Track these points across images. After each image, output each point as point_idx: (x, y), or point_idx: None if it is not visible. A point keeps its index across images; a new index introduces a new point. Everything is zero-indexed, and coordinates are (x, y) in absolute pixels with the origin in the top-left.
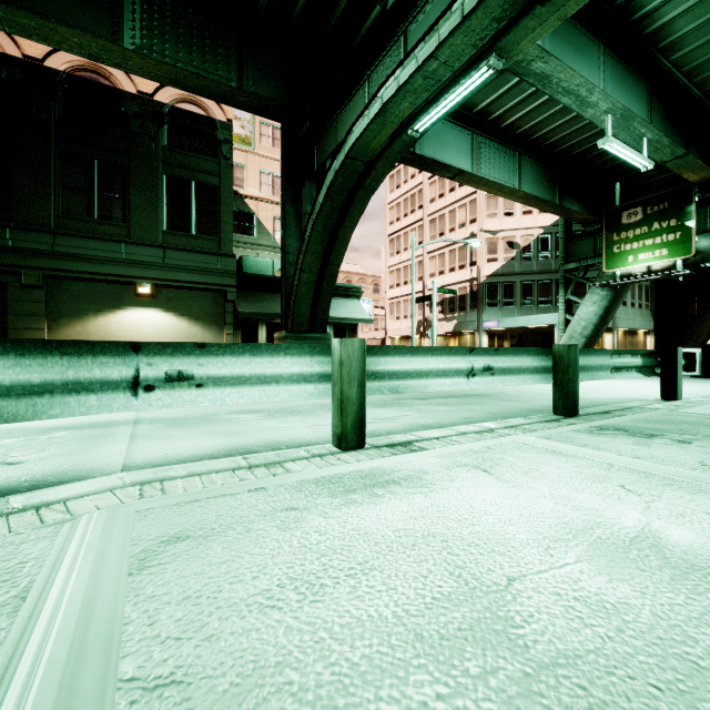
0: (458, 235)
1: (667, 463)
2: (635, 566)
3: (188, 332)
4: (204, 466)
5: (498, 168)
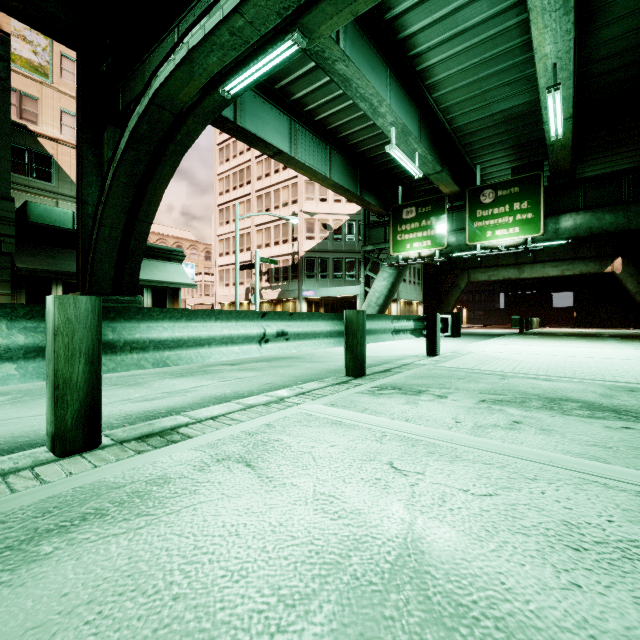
0: (282, 213)
1: (430, 423)
2: (390, 638)
3: None
4: None
5: (313, 155)
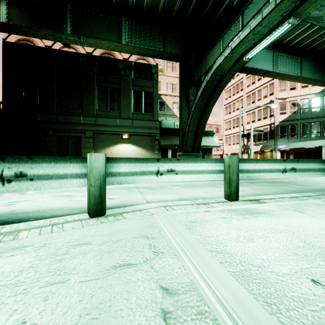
0: (263, 102)
1: None
2: None
3: (141, 153)
4: (180, 203)
5: (288, 66)
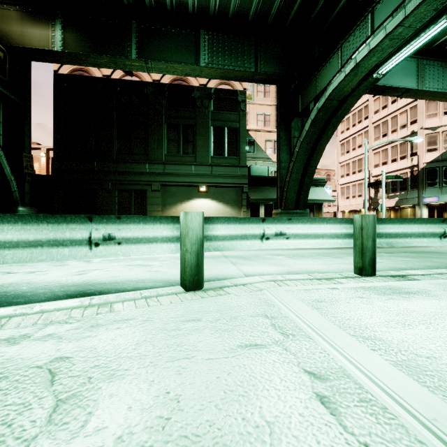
0: (399, 134)
1: None
2: None
3: (223, 211)
4: (292, 277)
5: (442, 80)
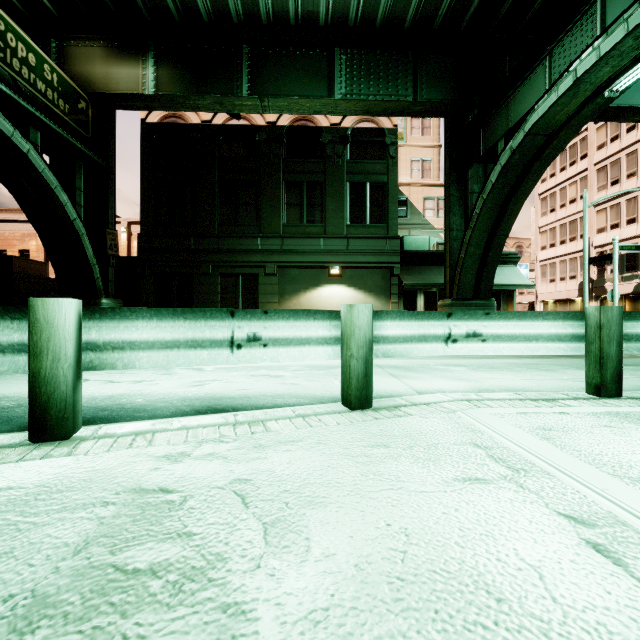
0: None
1: None
2: None
3: (363, 302)
4: (492, 395)
5: None
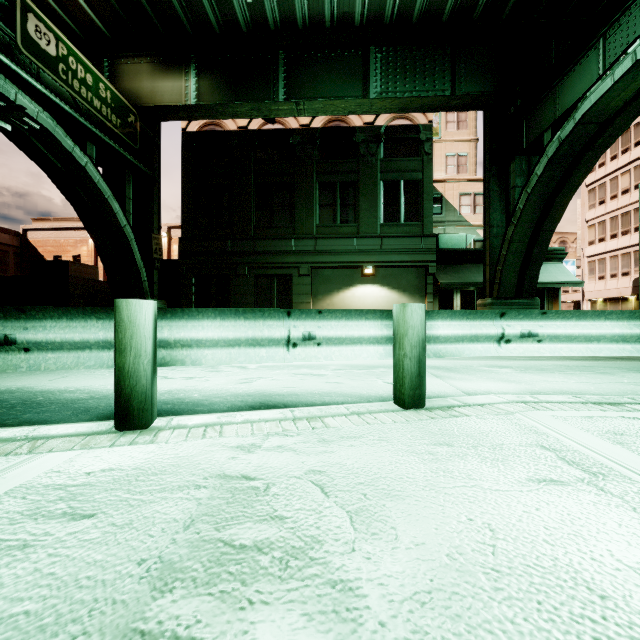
0: None
1: None
2: None
3: (397, 301)
4: (550, 398)
5: None
